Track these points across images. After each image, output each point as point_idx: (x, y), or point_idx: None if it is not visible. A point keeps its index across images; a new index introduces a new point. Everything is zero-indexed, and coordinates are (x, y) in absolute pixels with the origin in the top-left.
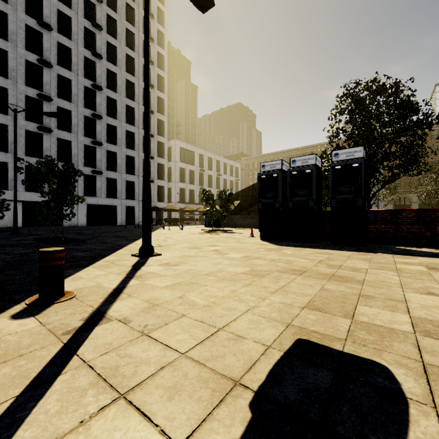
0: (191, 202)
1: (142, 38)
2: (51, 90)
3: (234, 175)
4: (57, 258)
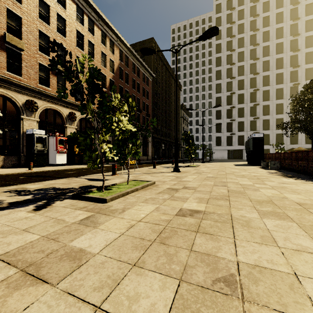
0: None
1: (289, 39)
2: (235, 102)
3: None
4: (183, 160)
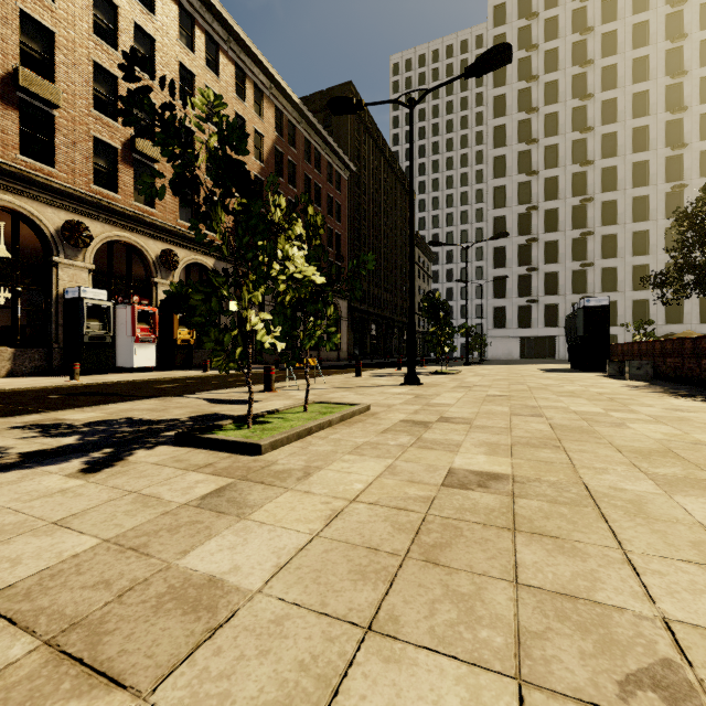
0: None
1: (663, 84)
2: (539, 230)
3: None
4: (422, 359)
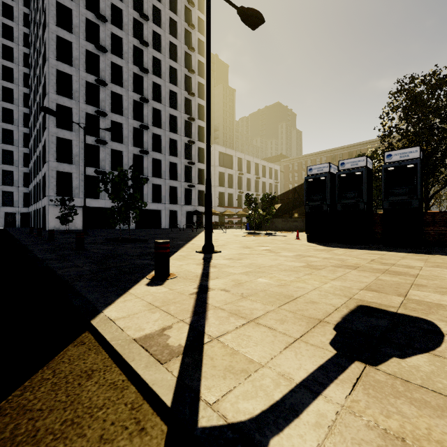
0: (229, 205)
1: (184, 48)
2: (106, 106)
3: (273, 177)
4: (166, 247)
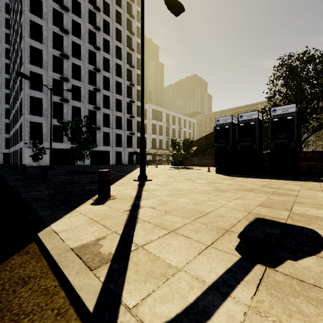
0: (160, 148)
1: (126, 33)
2: (68, 74)
3: (191, 128)
4: (108, 175)
